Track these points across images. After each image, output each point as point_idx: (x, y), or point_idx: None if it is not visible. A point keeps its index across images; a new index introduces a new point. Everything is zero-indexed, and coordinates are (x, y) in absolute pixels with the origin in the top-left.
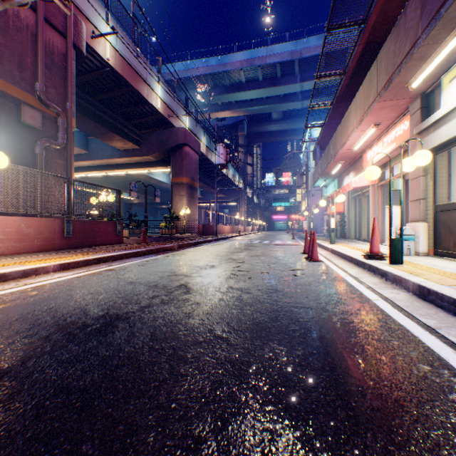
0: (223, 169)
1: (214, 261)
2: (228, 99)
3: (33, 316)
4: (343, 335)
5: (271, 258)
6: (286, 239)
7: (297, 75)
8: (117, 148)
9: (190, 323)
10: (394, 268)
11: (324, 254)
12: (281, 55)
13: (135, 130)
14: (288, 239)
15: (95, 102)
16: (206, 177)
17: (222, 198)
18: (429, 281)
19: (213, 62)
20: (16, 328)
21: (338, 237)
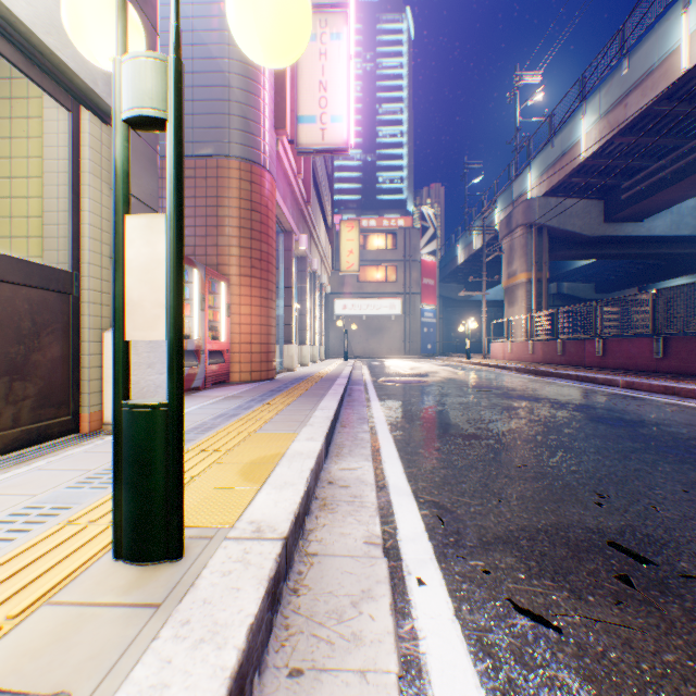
0: None
1: None
2: None
3: (685, 422)
4: (440, 426)
5: None
6: None
7: None
8: None
9: (557, 426)
10: (265, 490)
11: None
12: None
13: None
14: None
15: None
16: None
17: None
18: (294, 440)
19: None
20: (654, 418)
21: None
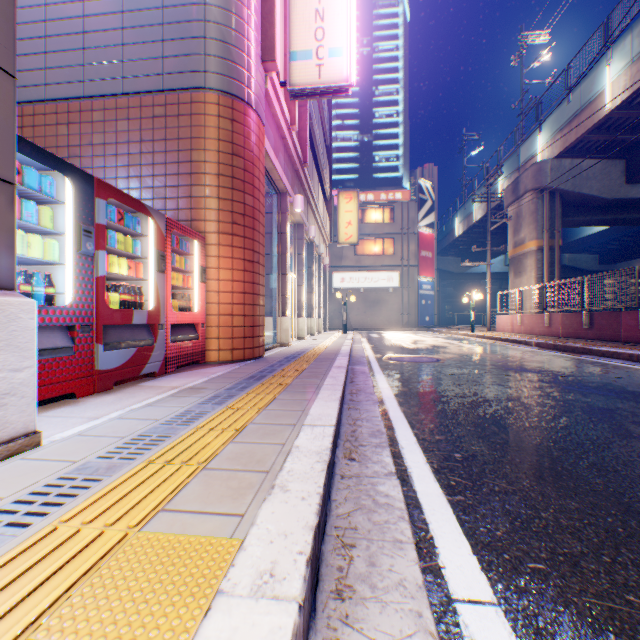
0: None
1: None
2: None
3: None
4: (516, 458)
5: None
6: None
7: None
8: None
9: None
10: None
11: None
12: None
13: None
14: None
15: None
16: None
17: None
18: (216, 595)
19: None
20: None
21: None
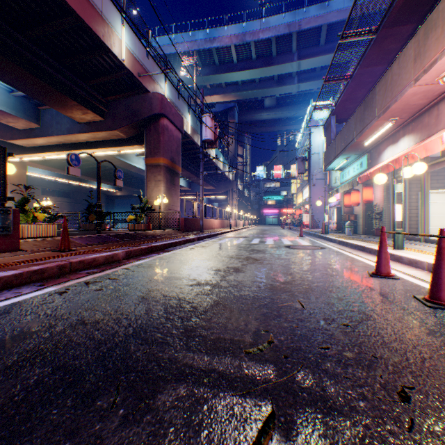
0: (211, 148)
1: (162, 339)
2: (217, 80)
3: None
4: None
5: (332, 302)
6: (291, 236)
7: (294, 52)
8: (76, 121)
9: None
10: None
11: (427, 277)
12: (278, 28)
13: (96, 94)
14: (295, 237)
15: (25, 42)
16: (193, 166)
17: (211, 190)
18: None
19: (200, 36)
20: None
21: (360, 234)
